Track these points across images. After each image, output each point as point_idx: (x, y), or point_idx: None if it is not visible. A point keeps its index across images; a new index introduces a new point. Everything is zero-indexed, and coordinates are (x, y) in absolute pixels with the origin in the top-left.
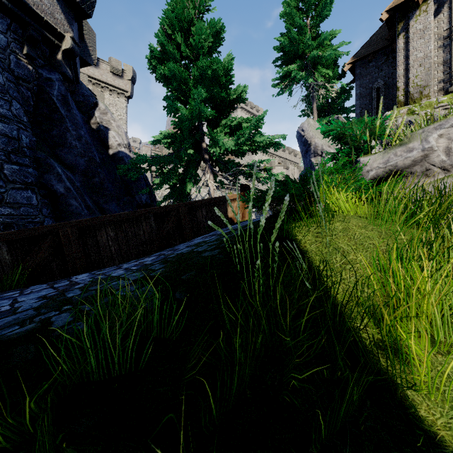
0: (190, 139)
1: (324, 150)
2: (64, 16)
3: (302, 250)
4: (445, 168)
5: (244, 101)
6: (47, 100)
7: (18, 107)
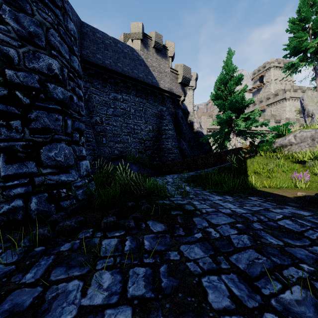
0: (226, 125)
1: (313, 113)
2: (181, 89)
3: (246, 164)
4: (295, 144)
5: (252, 102)
6: (177, 119)
7: (172, 125)
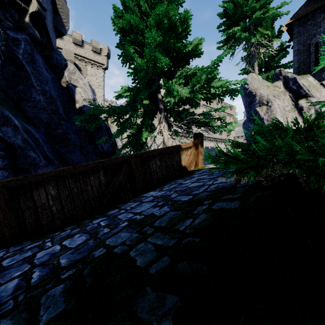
0: (144, 91)
1: (270, 99)
2: None
3: None
4: None
5: (197, 53)
6: (14, 58)
7: None
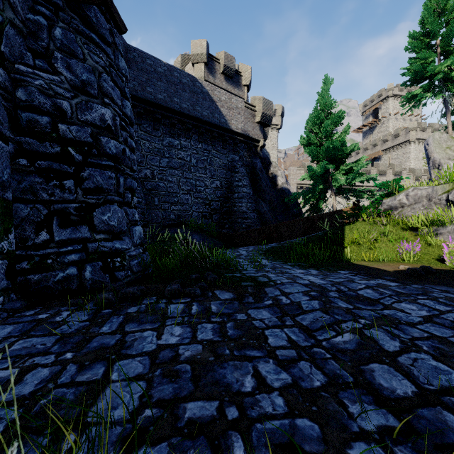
0: (320, 179)
1: (441, 163)
2: (260, 131)
3: (344, 232)
4: (408, 205)
5: (357, 149)
6: (254, 171)
7: (248, 180)
